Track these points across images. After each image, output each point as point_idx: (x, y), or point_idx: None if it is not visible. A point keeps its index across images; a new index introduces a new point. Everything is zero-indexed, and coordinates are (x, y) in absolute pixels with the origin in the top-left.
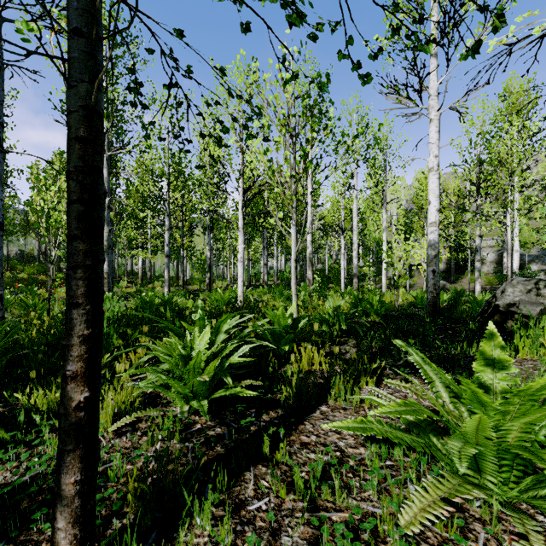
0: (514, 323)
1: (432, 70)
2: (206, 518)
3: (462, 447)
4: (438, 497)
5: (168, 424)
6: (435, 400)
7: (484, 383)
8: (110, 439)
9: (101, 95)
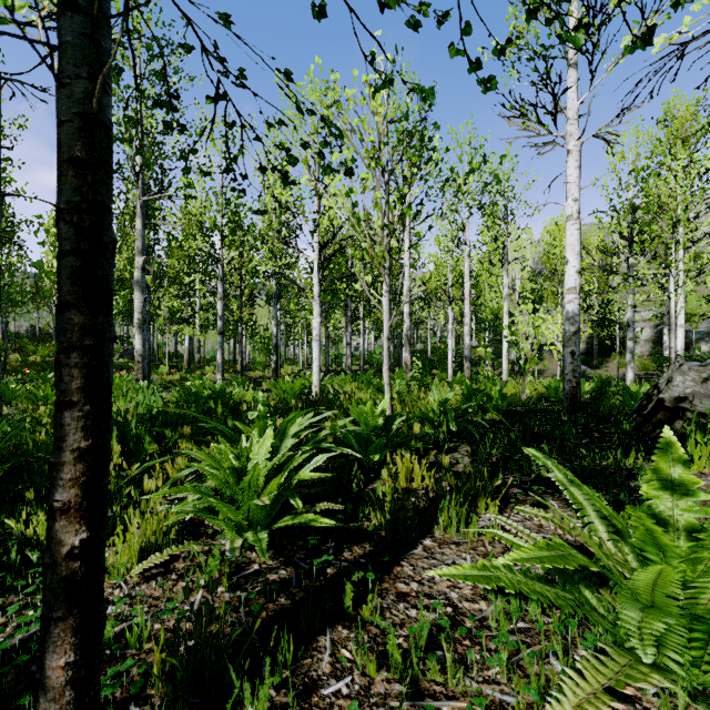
0: (686, 424)
1: (570, 85)
2: (261, 709)
3: (643, 621)
4: (599, 687)
5: (213, 565)
6: (588, 537)
7: (659, 514)
8: (134, 585)
9: (108, 100)
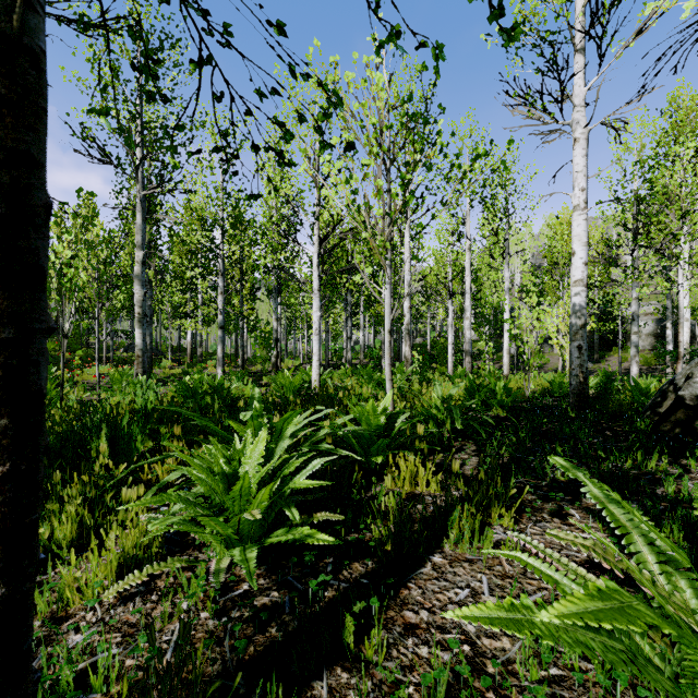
0: None
1: (577, 71)
2: None
3: None
4: None
5: (196, 587)
6: (638, 571)
7: None
8: (109, 607)
9: (38, 21)
